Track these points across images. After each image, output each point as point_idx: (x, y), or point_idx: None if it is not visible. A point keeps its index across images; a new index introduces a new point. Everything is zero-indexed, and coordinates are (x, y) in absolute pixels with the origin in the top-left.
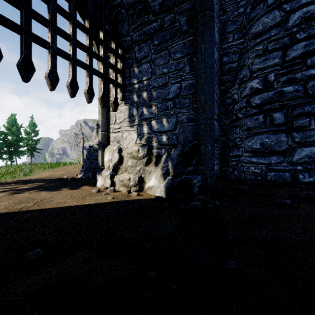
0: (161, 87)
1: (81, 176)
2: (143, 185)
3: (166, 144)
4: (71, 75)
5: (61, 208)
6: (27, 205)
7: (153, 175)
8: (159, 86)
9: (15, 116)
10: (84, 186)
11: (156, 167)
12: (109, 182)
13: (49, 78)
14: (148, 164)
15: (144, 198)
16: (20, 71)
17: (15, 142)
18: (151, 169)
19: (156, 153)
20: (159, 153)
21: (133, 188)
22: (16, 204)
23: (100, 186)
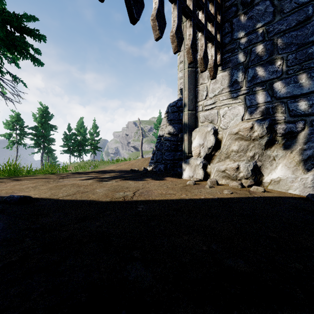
0: (295, 28)
1: (151, 168)
2: (260, 178)
3: (306, 114)
4: (176, 21)
5: (177, 202)
6: (127, 194)
7: (280, 162)
8: (290, 28)
9: (82, 119)
10: (167, 177)
11: (288, 150)
12: (201, 173)
13: (157, 19)
14: (269, 146)
15: (281, 195)
16: (129, 5)
17: (83, 142)
18: (276, 154)
19: (283, 130)
20: (290, 129)
21: (245, 180)
22: (113, 192)
23: (188, 177)
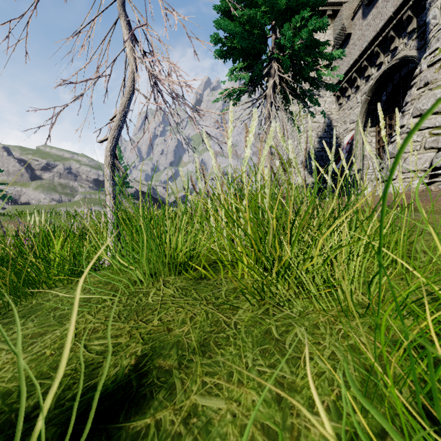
0: None
1: None
2: None
3: None
4: None
5: None
6: None
7: None
8: None
9: None
10: None
11: None
12: None
13: None
14: None
15: None
16: None
17: None
18: None
19: None
20: None
21: None
22: None
23: None
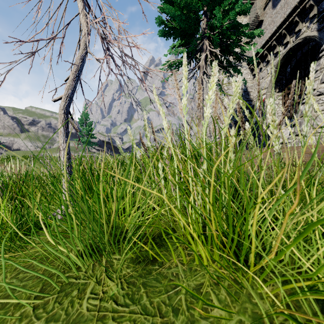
0: None
1: None
2: None
3: None
4: None
5: None
6: None
7: None
8: None
9: None
10: None
11: None
12: None
13: None
14: None
15: None
16: None
17: None
18: None
19: None
20: None
21: None
22: None
23: None
